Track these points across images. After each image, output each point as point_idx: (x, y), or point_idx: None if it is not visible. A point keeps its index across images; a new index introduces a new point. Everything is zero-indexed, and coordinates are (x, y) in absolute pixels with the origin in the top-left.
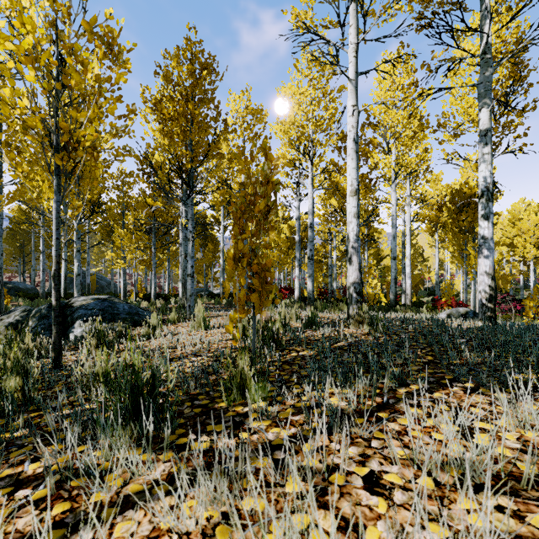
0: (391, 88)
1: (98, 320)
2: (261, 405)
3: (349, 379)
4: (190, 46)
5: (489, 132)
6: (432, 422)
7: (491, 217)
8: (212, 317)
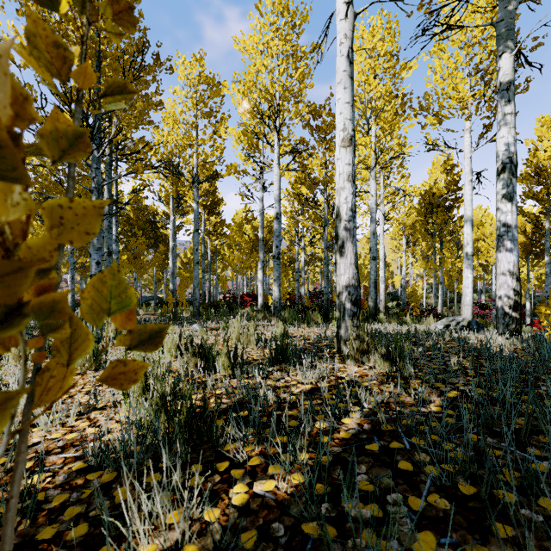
0: (371, 54)
1: None
2: None
3: None
4: None
5: (513, 85)
6: None
7: (515, 198)
8: None
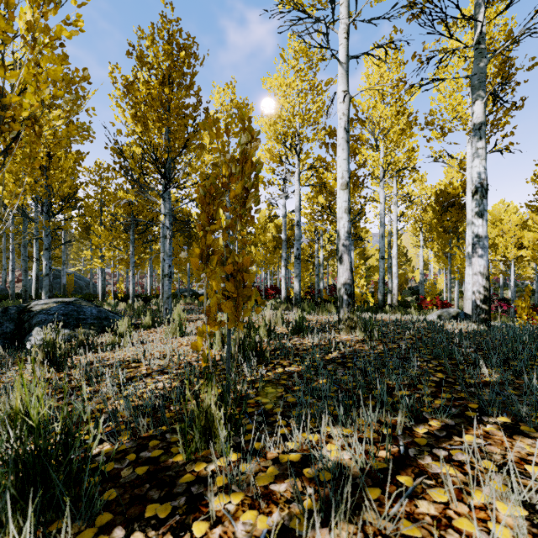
0: (379, 82)
1: (61, 326)
2: (232, 459)
3: (353, 418)
4: (166, 24)
5: (483, 126)
6: (481, 497)
7: (485, 215)
8: (192, 321)
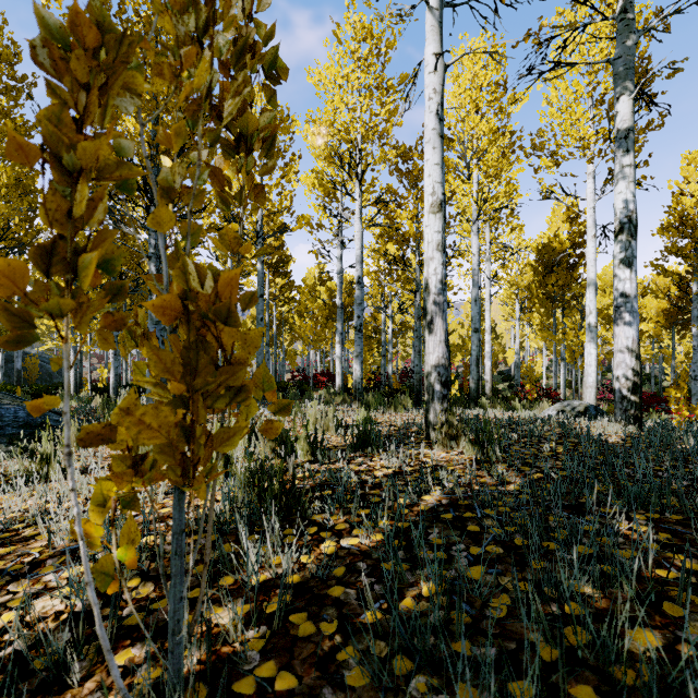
0: (472, 85)
1: None
2: None
3: None
4: None
5: (632, 133)
6: None
7: (634, 263)
8: None
